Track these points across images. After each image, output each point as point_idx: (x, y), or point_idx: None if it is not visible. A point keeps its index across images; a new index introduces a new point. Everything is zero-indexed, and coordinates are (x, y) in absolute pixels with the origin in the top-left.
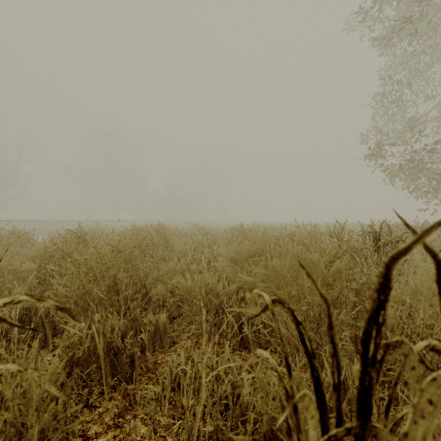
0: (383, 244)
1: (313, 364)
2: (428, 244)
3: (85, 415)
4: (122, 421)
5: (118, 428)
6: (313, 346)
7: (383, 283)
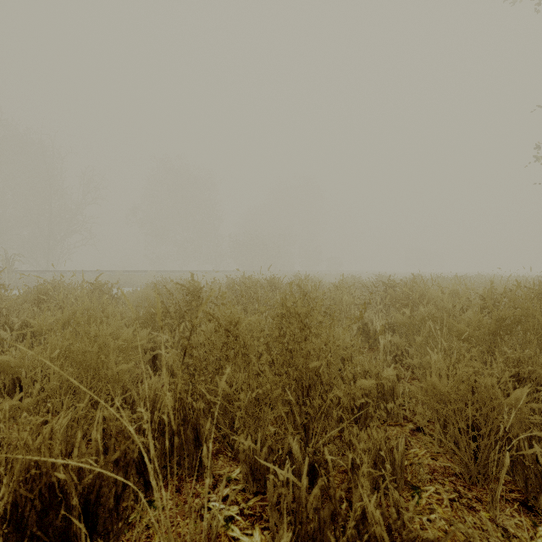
0: None
1: None
2: None
3: None
4: None
5: None
6: None
7: None
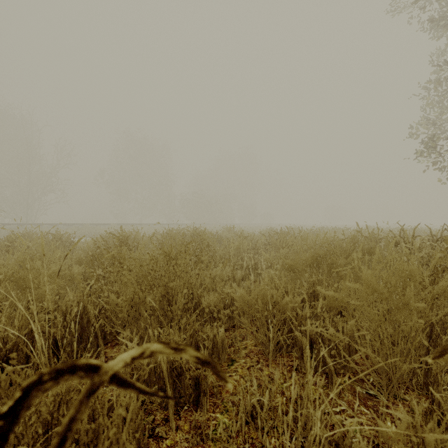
0: None
1: None
2: None
3: None
4: None
5: None
6: None
7: None
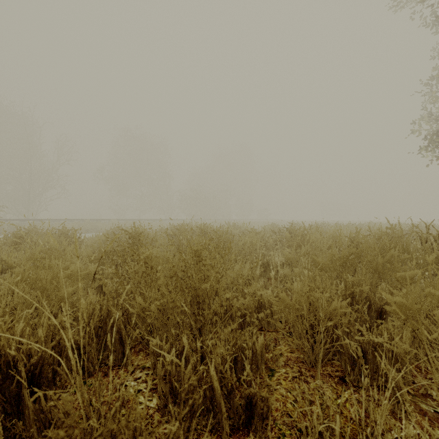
0: None
1: None
2: None
3: None
4: None
5: None
6: None
7: None
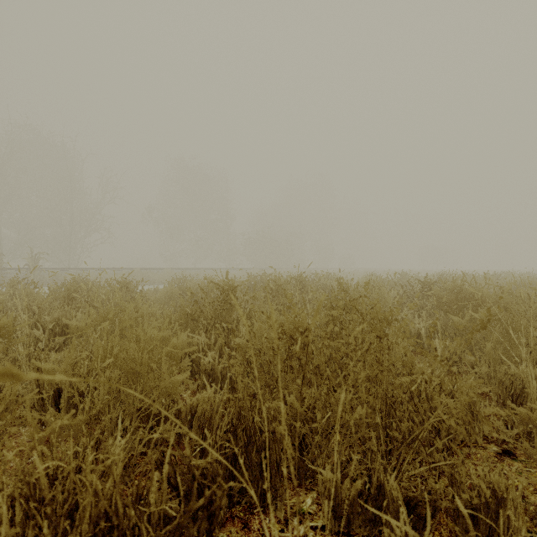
0: None
1: None
2: None
3: None
4: None
5: None
6: None
7: None
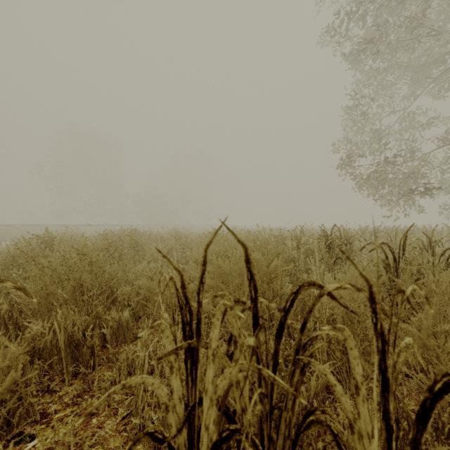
0: (333, 246)
1: (182, 314)
2: (241, 240)
3: (46, 398)
4: (80, 400)
5: (76, 405)
6: (182, 303)
7: (204, 261)
